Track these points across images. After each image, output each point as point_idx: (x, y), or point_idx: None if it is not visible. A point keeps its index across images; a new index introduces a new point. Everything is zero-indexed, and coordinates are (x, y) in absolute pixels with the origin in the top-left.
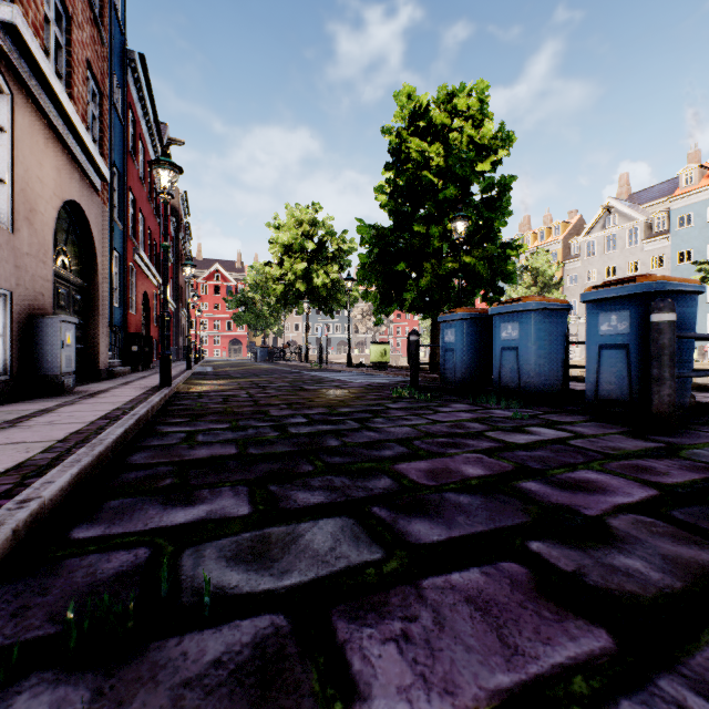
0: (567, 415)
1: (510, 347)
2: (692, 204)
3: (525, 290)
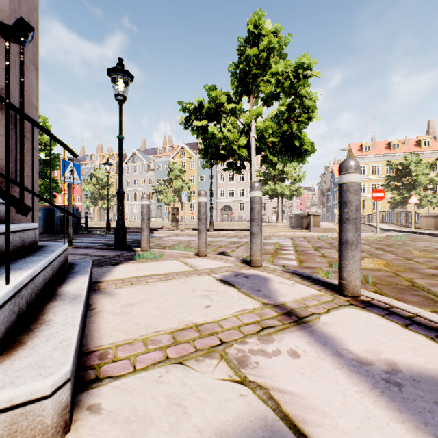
0: (48, 234)
1: (40, 218)
2: (161, 161)
3: (92, 187)
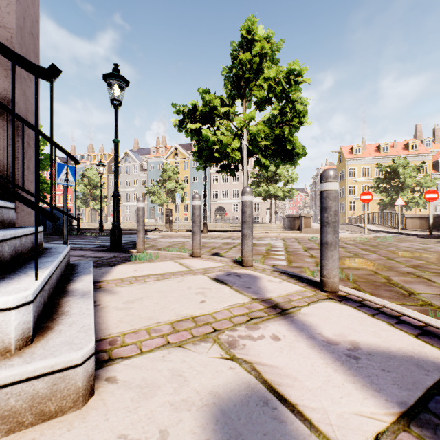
0: None
1: None
2: (154, 162)
3: (84, 187)
